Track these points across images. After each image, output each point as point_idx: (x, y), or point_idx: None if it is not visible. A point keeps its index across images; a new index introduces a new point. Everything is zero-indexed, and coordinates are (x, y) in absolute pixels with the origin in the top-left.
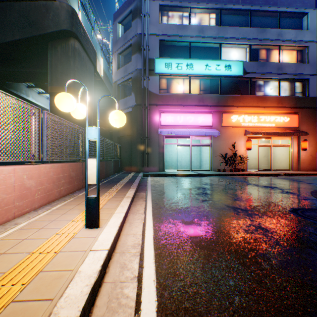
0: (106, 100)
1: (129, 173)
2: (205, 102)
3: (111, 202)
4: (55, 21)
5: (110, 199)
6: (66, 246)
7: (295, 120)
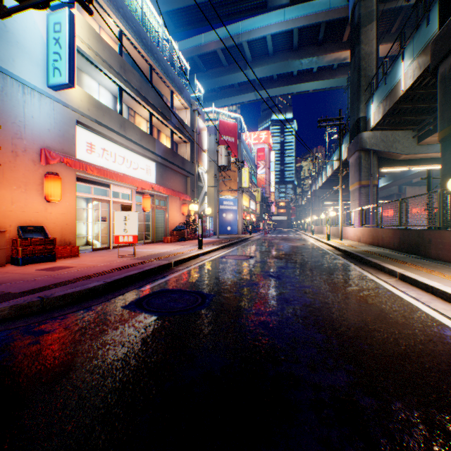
0: None
1: None
2: None
3: None
4: None
5: None
6: None
7: None
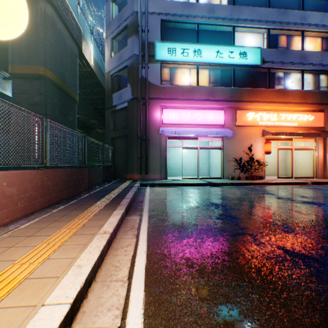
0: (100, 97)
1: (123, 181)
2: (216, 96)
3: (64, 251)
4: None
5: (66, 242)
6: None
7: (320, 119)
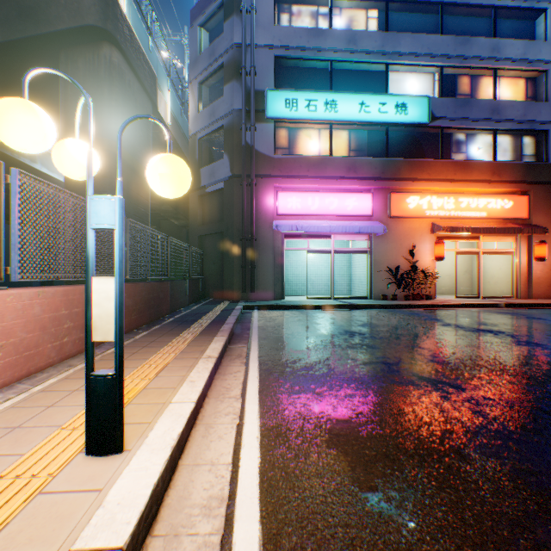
0: None
1: (218, 302)
2: (359, 171)
3: (170, 371)
4: (71, 8)
5: (169, 364)
6: (2, 532)
7: (523, 206)
